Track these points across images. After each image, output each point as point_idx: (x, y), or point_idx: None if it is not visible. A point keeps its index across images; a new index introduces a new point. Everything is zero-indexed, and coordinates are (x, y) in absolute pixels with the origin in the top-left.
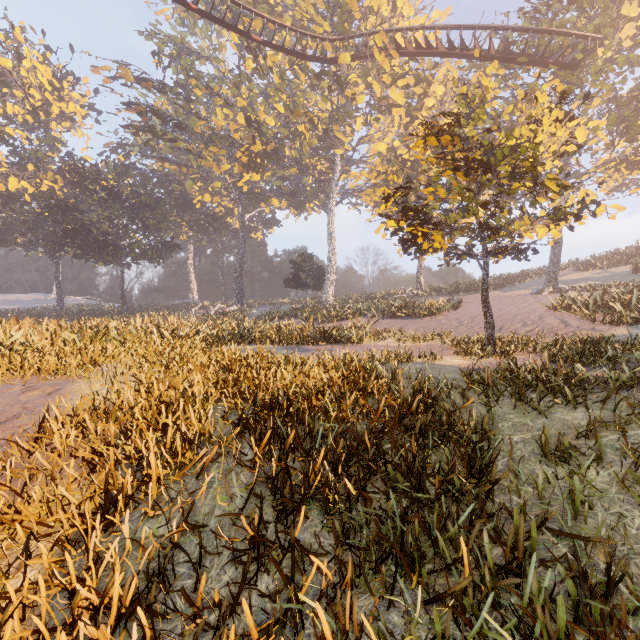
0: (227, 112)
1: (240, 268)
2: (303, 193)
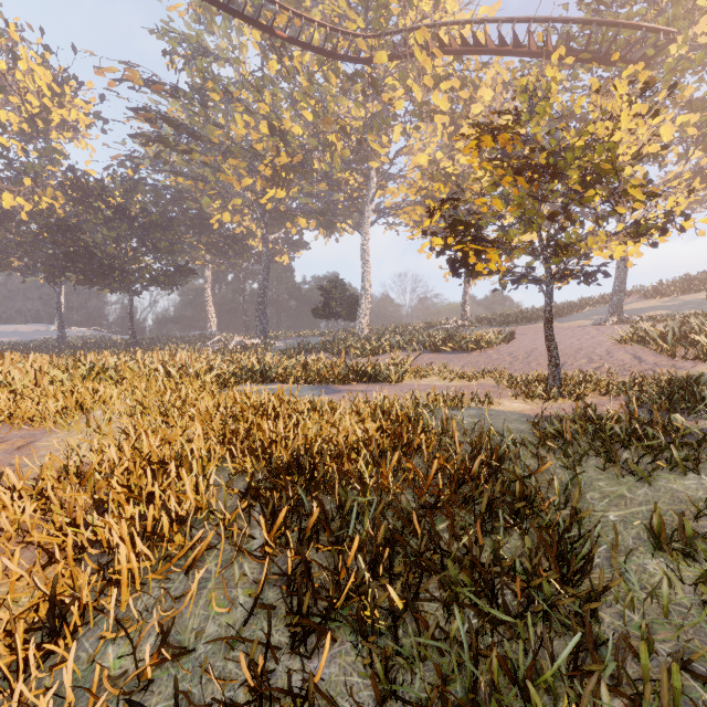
0: (248, 119)
1: (263, 296)
2: (334, 212)
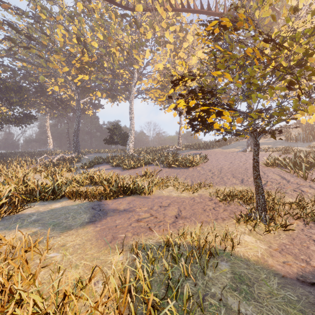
0: (64, 32)
1: (77, 131)
2: (116, 90)
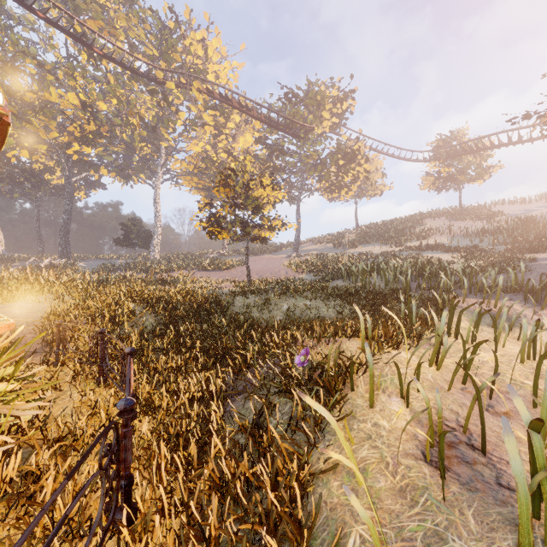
0: (62, 93)
1: (67, 225)
2: (130, 166)
